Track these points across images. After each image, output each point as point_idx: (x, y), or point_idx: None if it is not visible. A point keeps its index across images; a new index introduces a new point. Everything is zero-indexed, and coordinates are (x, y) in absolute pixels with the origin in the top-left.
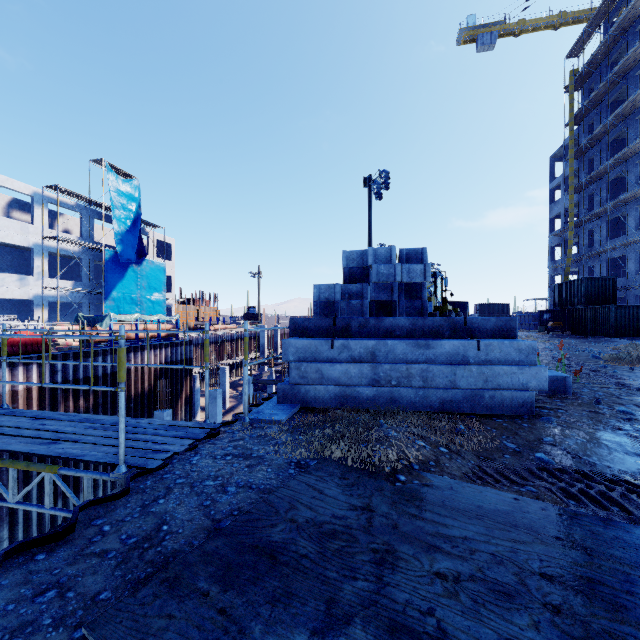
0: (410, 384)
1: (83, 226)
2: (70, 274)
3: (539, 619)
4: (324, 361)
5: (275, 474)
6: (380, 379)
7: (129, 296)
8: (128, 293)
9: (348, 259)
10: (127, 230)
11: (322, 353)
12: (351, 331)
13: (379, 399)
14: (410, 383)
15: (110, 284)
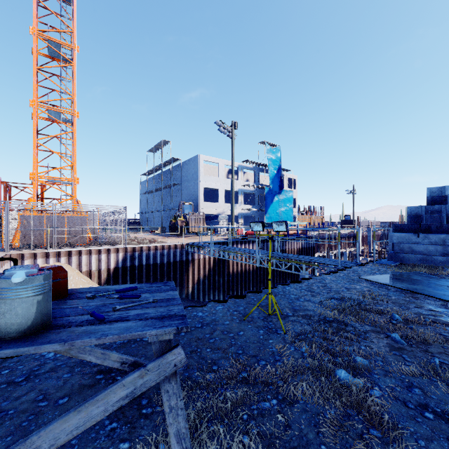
0: None
1: (255, 177)
2: (248, 201)
3: None
4: (413, 243)
5: (392, 273)
6: (448, 253)
7: (275, 211)
8: (275, 210)
9: (430, 192)
10: (274, 176)
11: (412, 240)
12: (431, 230)
13: (447, 263)
14: None
15: (267, 205)
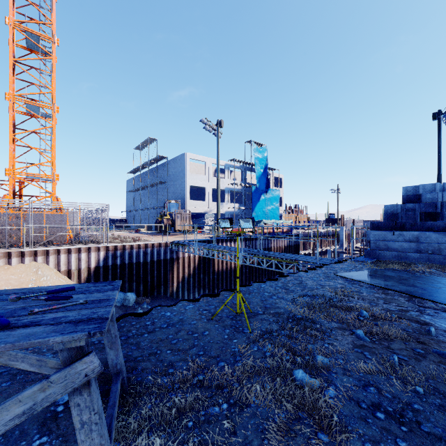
0: (440, 253)
1: (242, 176)
2: (235, 200)
3: (442, 288)
4: (389, 241)
5: (368, 270)
6: (421, 250)
7: (262, 210)
8: (261, 208)
9: (405, 191)
10: (261, 174)
11: (387, 237)
12: (405, 228)
13: (420, 259)
14: (440, 253)
15: (254, 204)
